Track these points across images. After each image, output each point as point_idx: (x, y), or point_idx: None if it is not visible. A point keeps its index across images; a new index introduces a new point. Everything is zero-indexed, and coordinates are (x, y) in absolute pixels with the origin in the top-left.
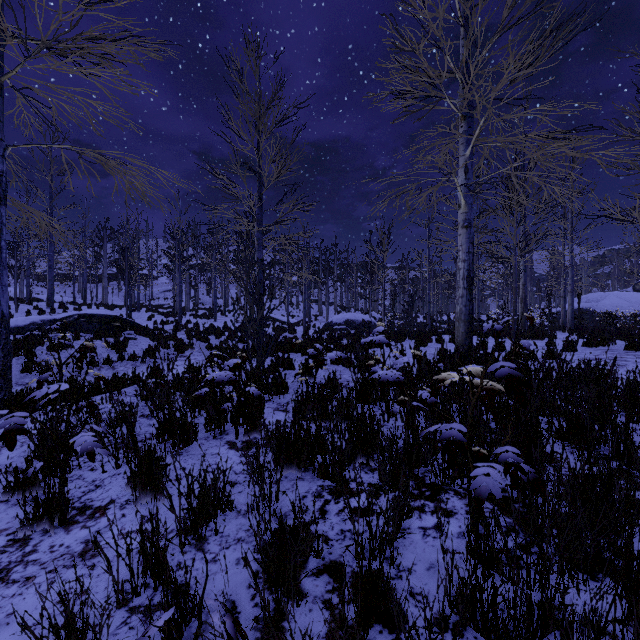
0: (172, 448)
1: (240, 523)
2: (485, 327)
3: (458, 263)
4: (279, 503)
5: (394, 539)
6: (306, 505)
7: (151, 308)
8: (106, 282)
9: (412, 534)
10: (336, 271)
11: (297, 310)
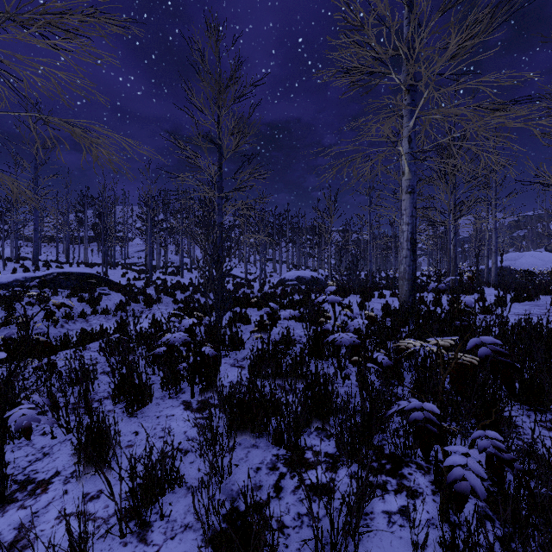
0: (126, 411)
1: (189, 503)
2: (430, 286)
3: (402, 226)
4: (232, 477)
5: (359, 535)
6: (260, 480)
7: (126, 266)
8: (87, 243)
9: (376, 521)
10: (288, 234)
11: (254, 268)
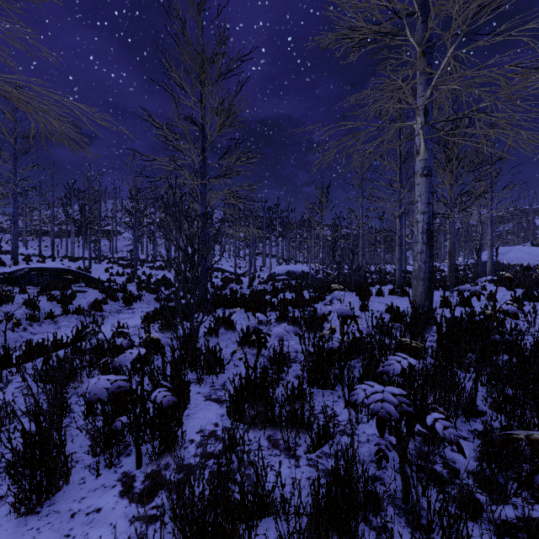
0: (13, 512)
1: None
2: (460, 289)
3: (416, 215)
4: None
5: None
6: None
7: (113, 260)
8: (73, 237)
9: None
10: (278, 228)
11: (244, 262)
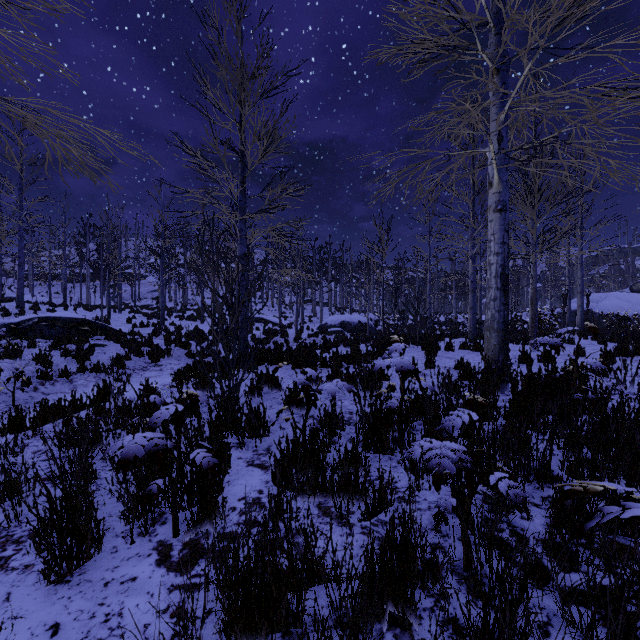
0: (43, 579)
1: None
2: (537, 341)
3: (489, 257)
4: None
5: None
6: None
7: (136, 309)
8: (89, 281)
9: None
10: (330, 271)
11: (290, 311)
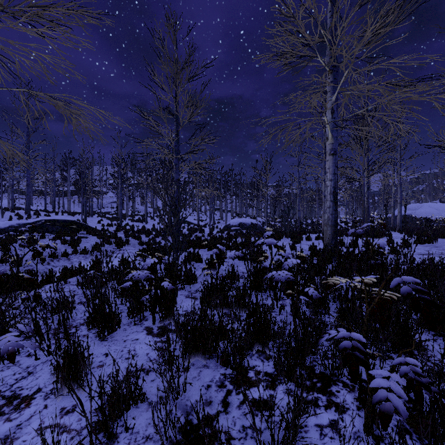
0: (98, 336)
1: (150, 417)
2: (349, 231)
3: (326, 182)
4: (186, 393)
5: None
6: (210, 396)
7: (101, 214)
8: (69, 196)
9: (310, 433)
10: (232, 188)
11: (205, 216)
